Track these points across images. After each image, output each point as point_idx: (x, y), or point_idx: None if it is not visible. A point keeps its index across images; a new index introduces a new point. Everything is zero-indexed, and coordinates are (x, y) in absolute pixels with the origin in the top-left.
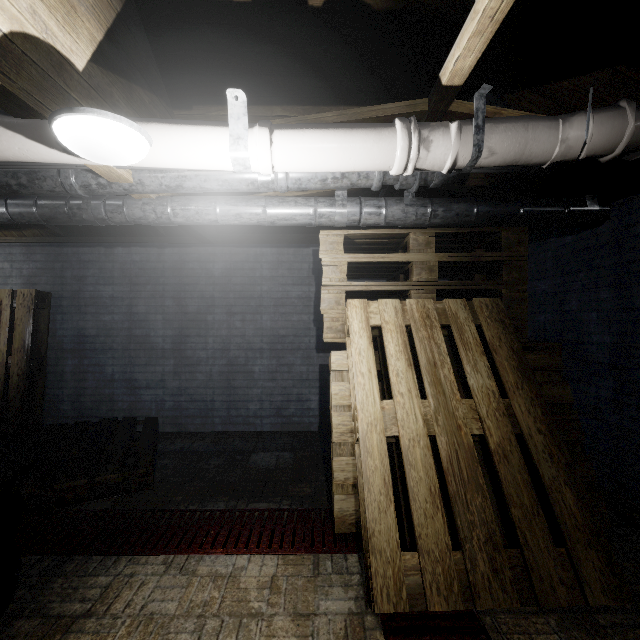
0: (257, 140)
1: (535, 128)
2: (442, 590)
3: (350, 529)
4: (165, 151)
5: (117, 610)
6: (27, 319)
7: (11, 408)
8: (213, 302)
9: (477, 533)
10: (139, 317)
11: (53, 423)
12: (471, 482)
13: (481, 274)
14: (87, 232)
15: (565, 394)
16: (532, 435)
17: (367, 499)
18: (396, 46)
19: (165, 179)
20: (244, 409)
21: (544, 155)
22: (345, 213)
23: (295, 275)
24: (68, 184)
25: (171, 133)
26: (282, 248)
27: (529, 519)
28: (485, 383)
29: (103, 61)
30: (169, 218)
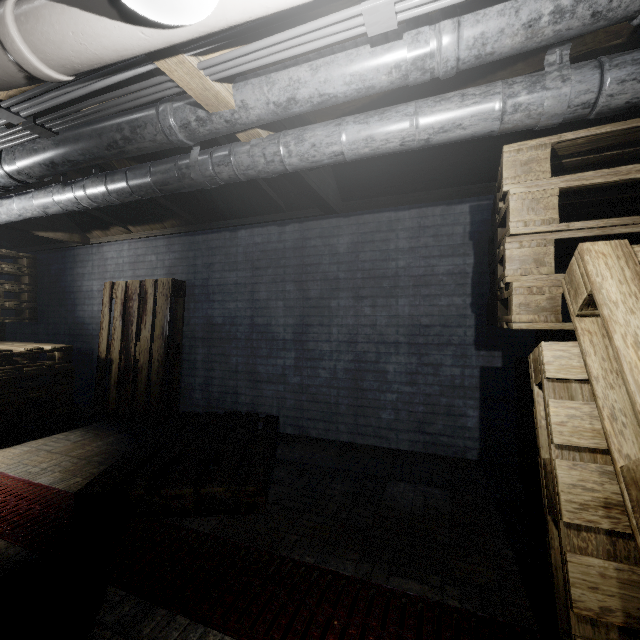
0: None
1: None
2: None
3: None
4: None
5: None
6: (165, 307)
7: (153, 392)
8: (337, 284)
9: None
10: (260, 304)
11: (187, 410)
12: None
13: None
14: (214, 217)
15: None
16: None
17: None
18: None
19: (272, 92)
20: (374, 418)
21: None
22: (566, 91)
23: (443, 243)
24: (167, 126)
25: None
26: (425, 209)
27: None
28: None
29: None
30: (281, 160)
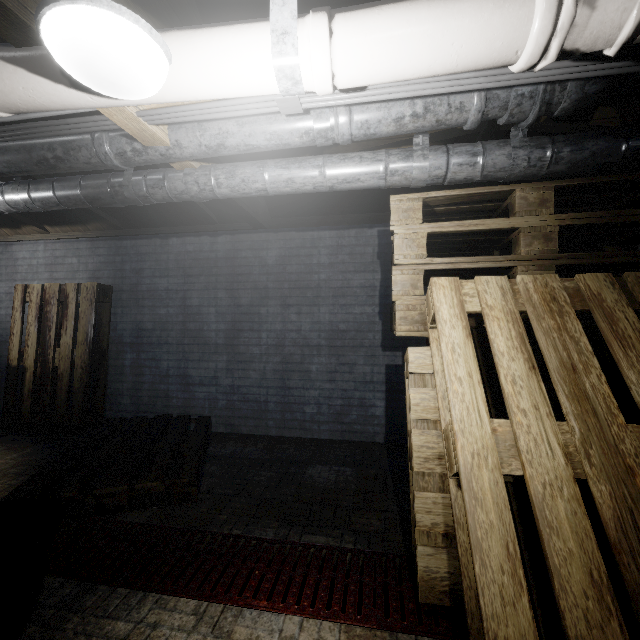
0: (310, 32)
1: None
2: None
3: (442, 600)
4: (188, 69)
5: None
6: (90, 312)
7: (75, 400)
8: (267, 293)
9: None
10: (192, 310)
11: (114, 416)
12: None
13: (614, 246)
14: (144, 223)
15: None
16: None
17: (480, 578)
18: None
19: (204, 137)
20: (300, 412)
21: None
22: (426, 166)
23: (357, 261)
24: (102, 153)
25: (194, 40)
26: (342, 230)
27: None
28: None
29: None
30: (213, 190)
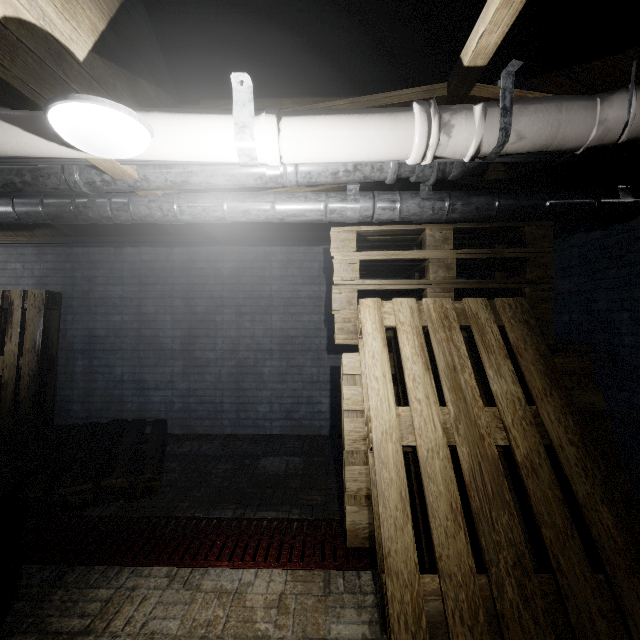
0: (264, 128)
1: (569, 109)
2: (466, 619)
3: (363, 544)
4: (167, 142)
5: (116, 628)
6: (38, 319)
7: (22, 408)
8: (222, 302)
9: (504, 555)
10: (148, 317)
11: (64, 423)
12: (496, 498)
13: (501, 272)
14: (97, 232)
15: (596, 401)
16: (563, 447)
17: (382, 515)
18: (412, 31)
19: (170, 175)
20: (253, 411)
21: (579, 139)
22: (357, 208)
23: (305, 274)
24: (72, 181)
25: (173, 122)
26: (292, 247)
27: (562, 541)
28: (510, 389)
29: (106, 52)
30: (175, 216)
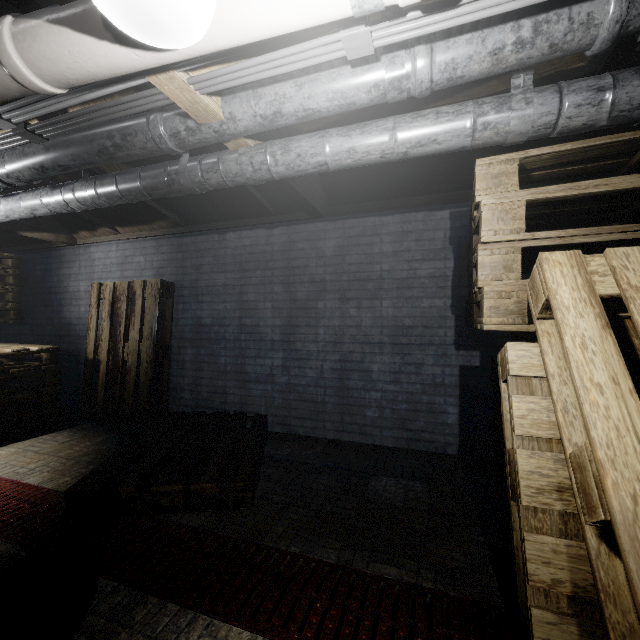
0: None
1: None
2: None
3: None
4: None
5: None
6: (154, 308)
7: (141, 393)
8: (324, 286)
9: None
10: (249, 305)
11: (176, 410)
12: None
13: None
14: (203, 219)
15: None
16: None
17: None
18: None
19: (259, 106)
20: (360, 415)
21: None
22: (529, 112)
23: (425, 247)
24: (157, 135)
25: None
26: (407, 214)
27: None
28: None
29: None
30: (268, 169)
